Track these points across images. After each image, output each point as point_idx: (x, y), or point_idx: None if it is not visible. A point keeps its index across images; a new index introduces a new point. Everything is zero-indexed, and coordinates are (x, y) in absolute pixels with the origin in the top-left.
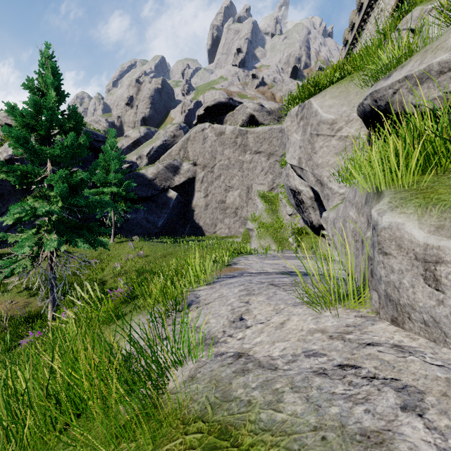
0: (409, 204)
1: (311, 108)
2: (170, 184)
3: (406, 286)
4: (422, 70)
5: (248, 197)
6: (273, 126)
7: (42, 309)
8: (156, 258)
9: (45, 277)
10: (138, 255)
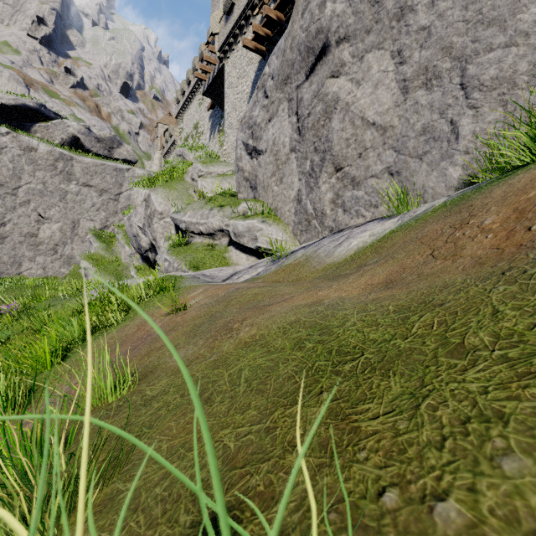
0: (169, 255)
1: (150, 198)
2: None
3: (168, 267)
4: (182, 219)
5: (74, 233)
6: (107, 162)
7: None
8: None
9: None
10: None
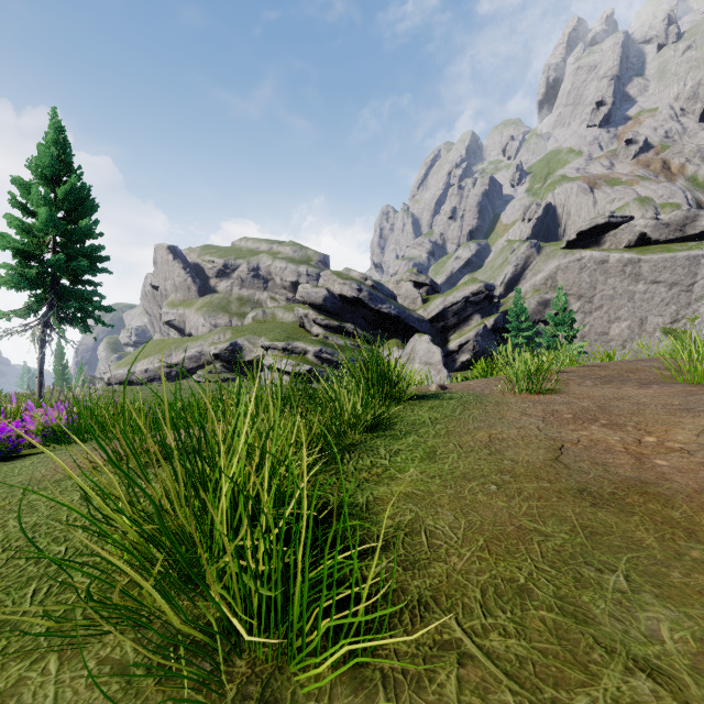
0: None
1: None
2: (541, 318)
3: None
4: None
5: (641, 329)
6: (677, 253)
7: None
8: None
9: None
10: None
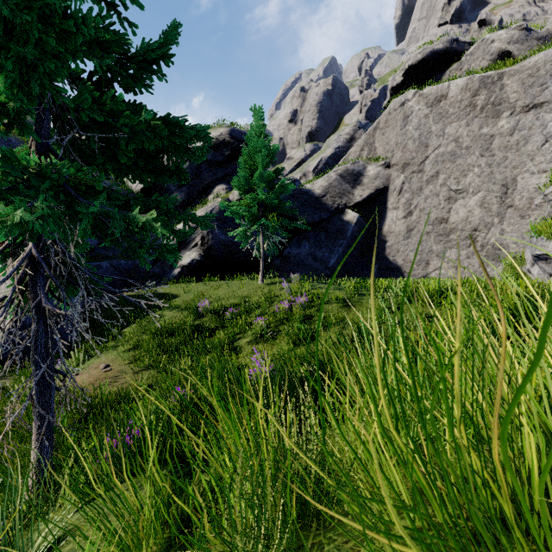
0: None
1: None
2: (348, 202)
3: None
4: None
5: (504, 204)
6: None
7: (130, 390)
8: (330, 311)
9: (161, 331)
10: (296, 304)
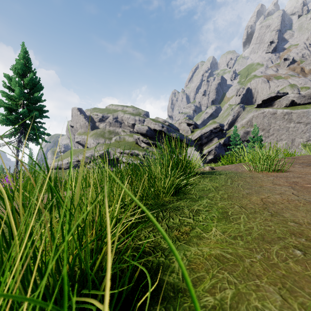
0: None
1: None
2: (245, 139)
3: None
4: None
5: (292, 144)
6: (309, 109)
7: None
8: None
9: None
10: None
